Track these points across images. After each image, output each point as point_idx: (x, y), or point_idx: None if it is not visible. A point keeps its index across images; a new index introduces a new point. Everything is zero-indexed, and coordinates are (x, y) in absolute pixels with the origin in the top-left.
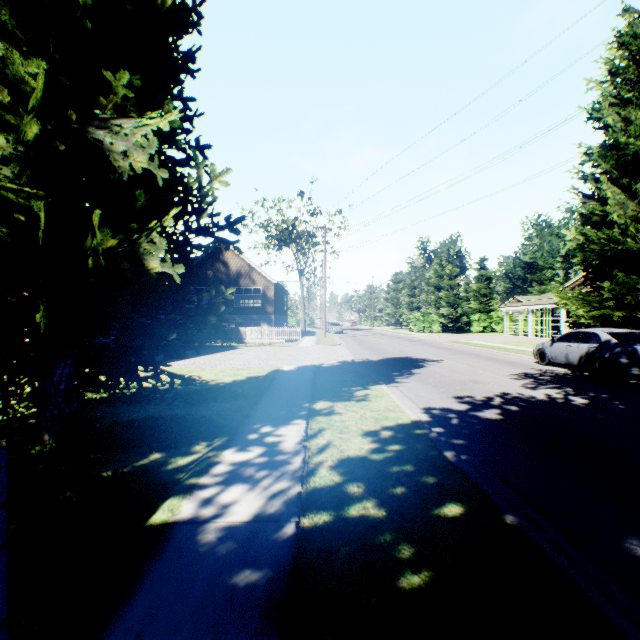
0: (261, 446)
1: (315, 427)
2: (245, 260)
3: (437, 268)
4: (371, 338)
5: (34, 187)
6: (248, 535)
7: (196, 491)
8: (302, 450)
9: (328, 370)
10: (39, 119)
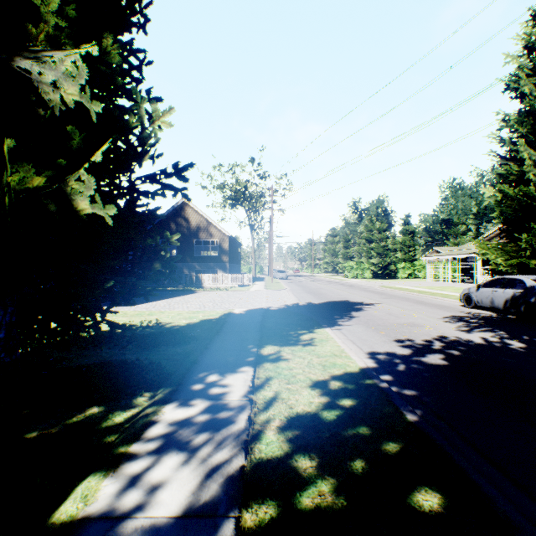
0: (205, 400)
1: (262, 376)
2: (203, 216)
3: (368, 223)
4: (312, 283)
5: None
6: None
7: (122, 465)
8: (248, 405)
9: (275, 313)
10: None
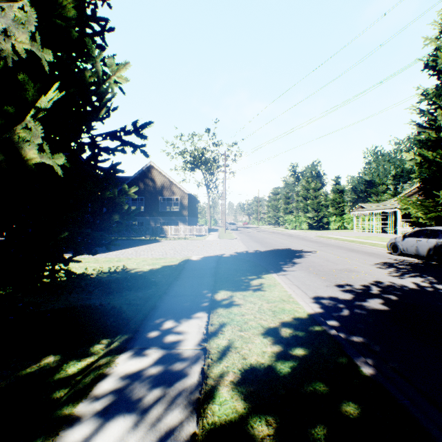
0: (159, 349)
1: (216, 322)
2: (167, 177)
3: (305, 184)
4: (258, 234)
5: None
6: None
7: (62, 433)
8: (201, 355)
9: (227, 260)
10: None
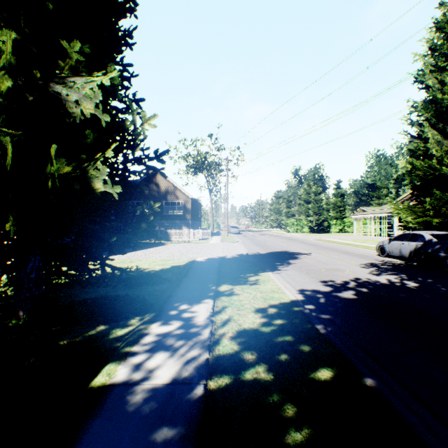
0: (179, 320)
1: (220, 305)
2: (171, 182)
3: (306, 187)
4: (260, 237)
5: (9, 128)
6: (167, 396)
7: (129, 358)
8: (210, 324)
9: (229, 261)
10: (10, 76)
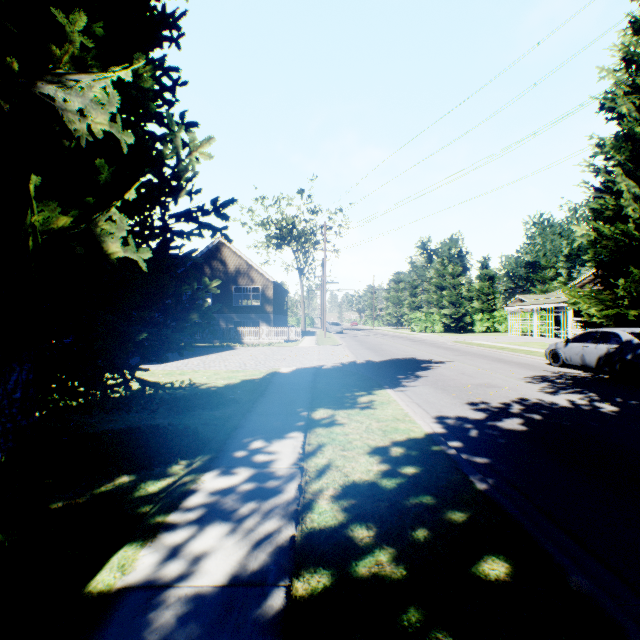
0: (249, 467)
1: (314, 442)
2: (243, 258)
3: (439, 267)
4: (372, 338)
5: None
6: (219, 611)
7: (160, 535)
8: (298, 473)
9: (329, 372)
10: None
